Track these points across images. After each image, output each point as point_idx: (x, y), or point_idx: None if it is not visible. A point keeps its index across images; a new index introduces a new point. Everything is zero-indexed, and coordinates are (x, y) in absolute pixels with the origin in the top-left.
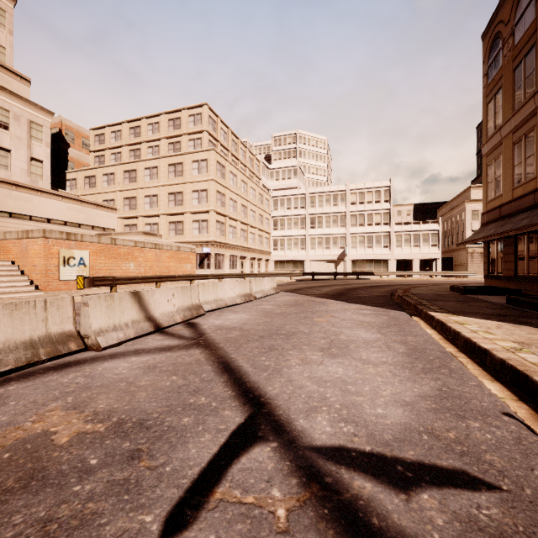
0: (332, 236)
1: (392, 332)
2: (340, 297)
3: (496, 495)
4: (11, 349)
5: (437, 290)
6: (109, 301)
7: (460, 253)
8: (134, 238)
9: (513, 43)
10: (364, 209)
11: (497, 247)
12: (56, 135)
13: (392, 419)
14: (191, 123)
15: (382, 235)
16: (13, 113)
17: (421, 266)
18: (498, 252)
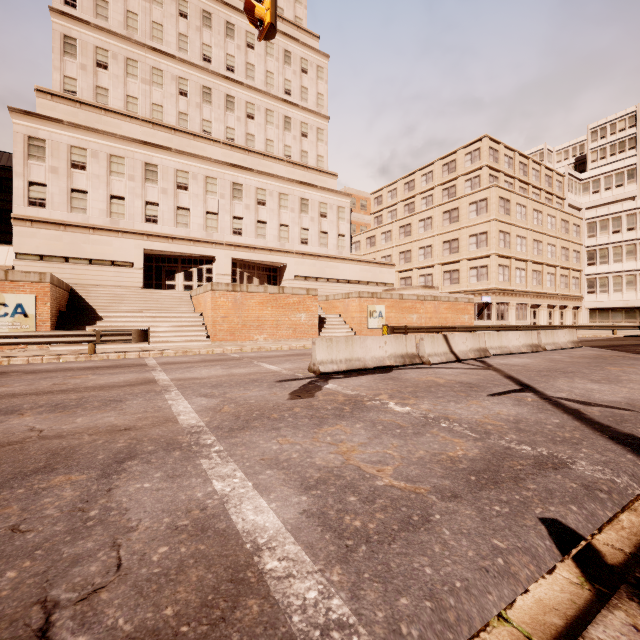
0: None
1: None
2: None
3: (635, 412)
4: (396, 357)
5: None
6: (432, 339)
7: None
8: (415, 292)
9: None
10: None
11: None
12: None
13: (609, 399)
14: (467, 162)
15: None
16: (329, 205)
17: None
18: None
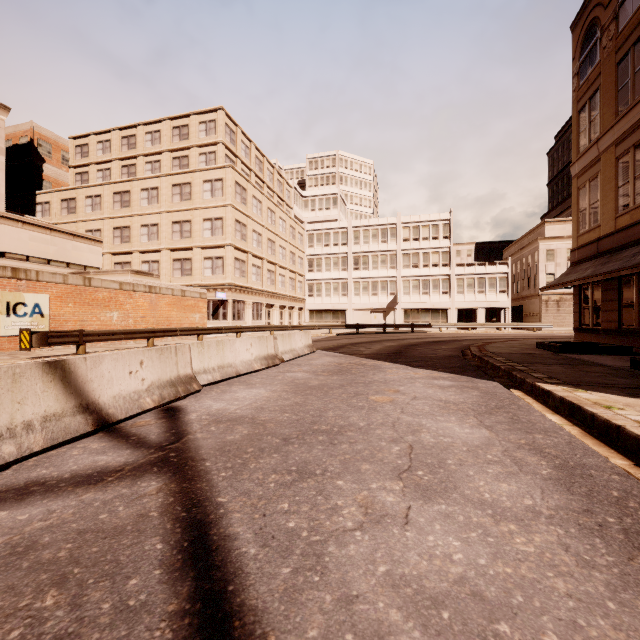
0: (380, 280)
1: (502, 424)
2: (397, 357)
3: None
4: None
5: (520, 347)
6: None
7: (532, 301)
8: (121, 278)
9: (616, 29)
10: (419, 247)
11: (592, 292)
12: (26, 147)
13: None
14: (202, 132)
15: (440, 279)
16: None
17: (486, 317)
18: (594, 299)
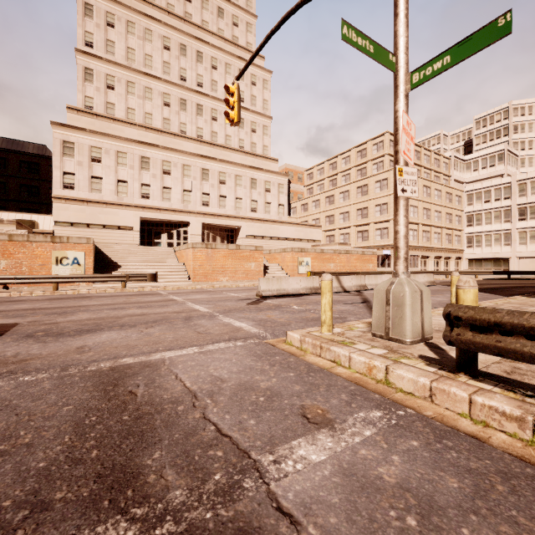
0: None
1: None
2: (485, 289)
3: None
4: (307, 289)
5: None
6: None
7: None
8: (333, 247)
9: None
10: None
11: None
12: None
13: None
14: (374, 150)
15: None
16: (272, 182)
17: None
18: None
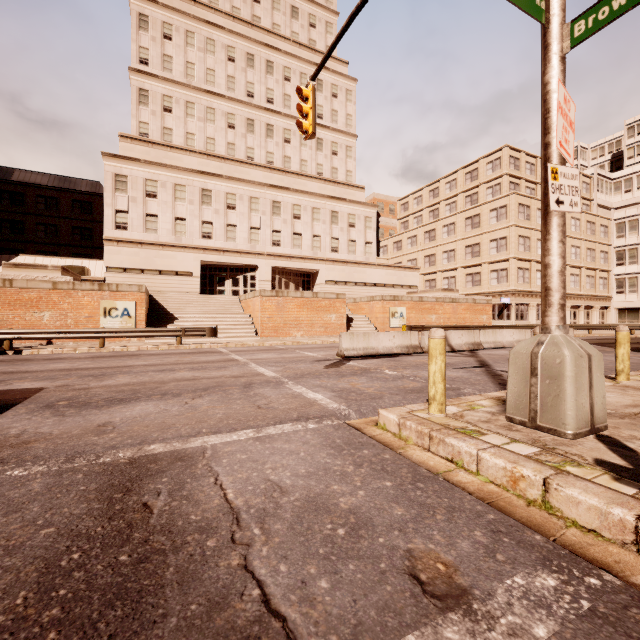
0: None
1: None
2: None
3: None
4: (402, 347)
5: None
6: None
7: None
8: (435, 294)
9: None
10: None
11: None
12: None
13: None
14: (488, 170)
15: None
16: (357, 215)
17: None
18: None
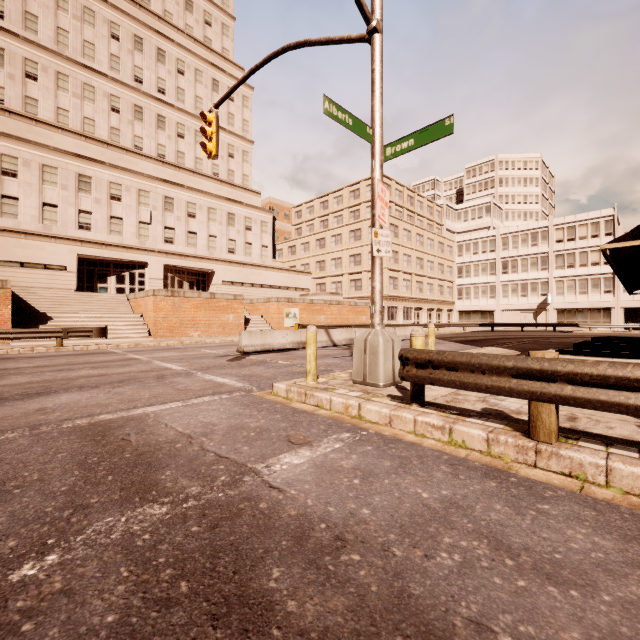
0: (530, 282)
1: None
2: (467, 341)
3: None
4: (294, 343)
5: None
6: (318, 332)
7: None
8: (324, 297)
9: None
10: (574, 247)
11: None
12: None
13: None
14: (368, 192)
15: (601, 278)
16: (253, 219)
17: None
18: None
